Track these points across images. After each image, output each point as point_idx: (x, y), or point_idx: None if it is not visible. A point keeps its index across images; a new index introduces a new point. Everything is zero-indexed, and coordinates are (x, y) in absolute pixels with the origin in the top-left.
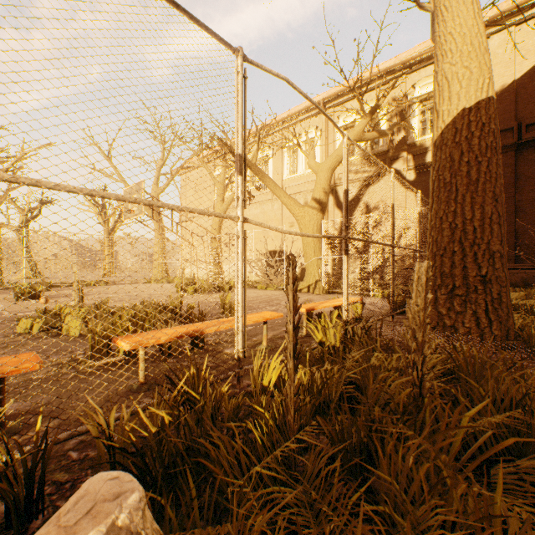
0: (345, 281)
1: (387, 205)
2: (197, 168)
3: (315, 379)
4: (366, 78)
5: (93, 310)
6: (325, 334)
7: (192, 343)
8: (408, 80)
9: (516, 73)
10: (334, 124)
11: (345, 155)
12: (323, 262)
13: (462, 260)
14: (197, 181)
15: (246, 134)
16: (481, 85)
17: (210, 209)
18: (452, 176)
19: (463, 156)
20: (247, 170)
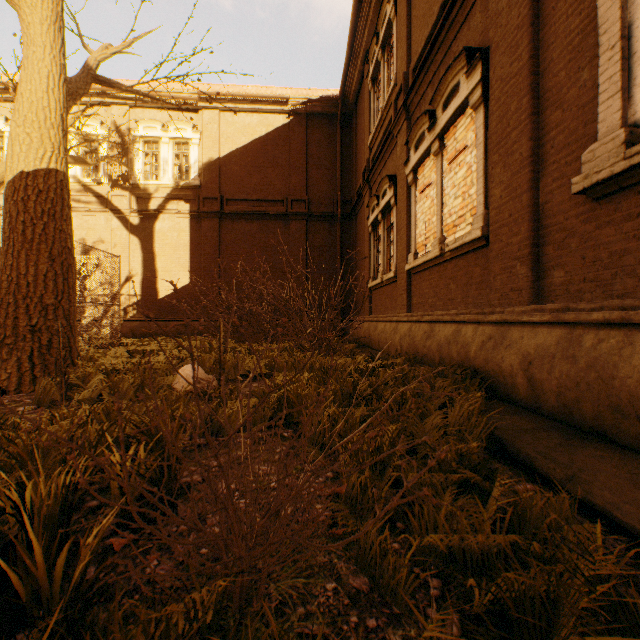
0: None
1: None
2: None
3: None
4: None
5: None
6: None
7: None
8: (133, 114)
9: (221, 151)
10: None
11: None
12: None
13: (16, 311)
14: None
15: None
16: (43, 156)
17: None
18: (12, 232)
19: (21, 215)
20: None
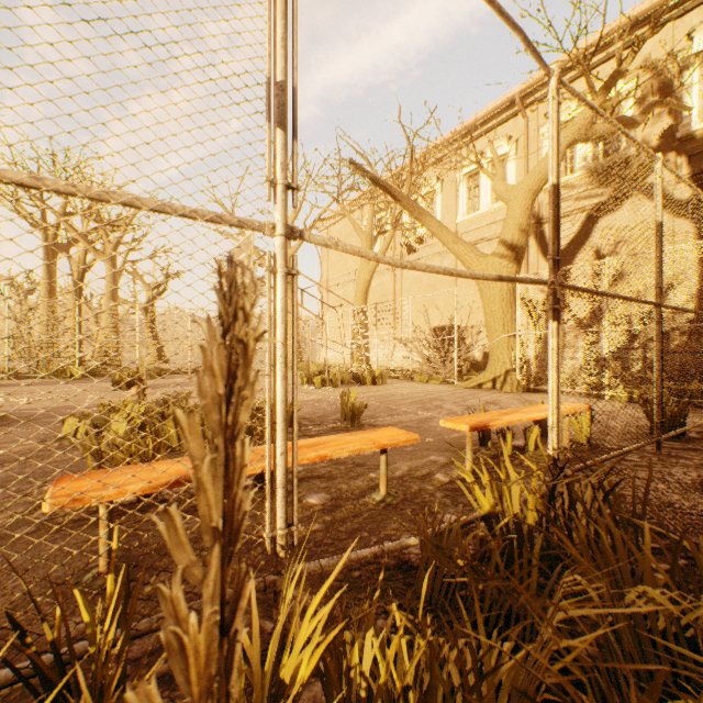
0: (553, 373)
1: (647, 223)
2: (341, 220)
3: (441, 675)
4: (596, 41)
5: (154, 409)
6: (500, 495)
7: (256, 478)
8: (678, 28)
9: None
10: (526, 40)
11: (553, 113)
12: (517, 342)
13: None
14: (341, 237)
15: (295, 36)
16: None
17: (356, 273)
18: None
19: None
20: (406, 215)
